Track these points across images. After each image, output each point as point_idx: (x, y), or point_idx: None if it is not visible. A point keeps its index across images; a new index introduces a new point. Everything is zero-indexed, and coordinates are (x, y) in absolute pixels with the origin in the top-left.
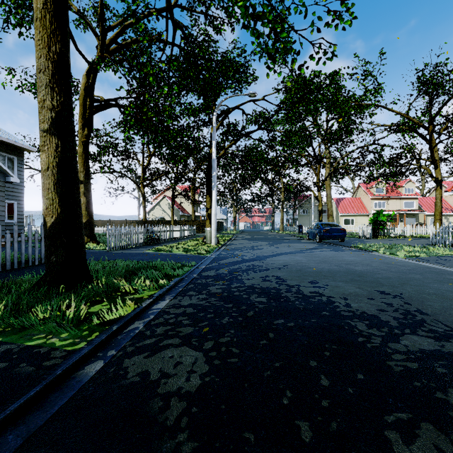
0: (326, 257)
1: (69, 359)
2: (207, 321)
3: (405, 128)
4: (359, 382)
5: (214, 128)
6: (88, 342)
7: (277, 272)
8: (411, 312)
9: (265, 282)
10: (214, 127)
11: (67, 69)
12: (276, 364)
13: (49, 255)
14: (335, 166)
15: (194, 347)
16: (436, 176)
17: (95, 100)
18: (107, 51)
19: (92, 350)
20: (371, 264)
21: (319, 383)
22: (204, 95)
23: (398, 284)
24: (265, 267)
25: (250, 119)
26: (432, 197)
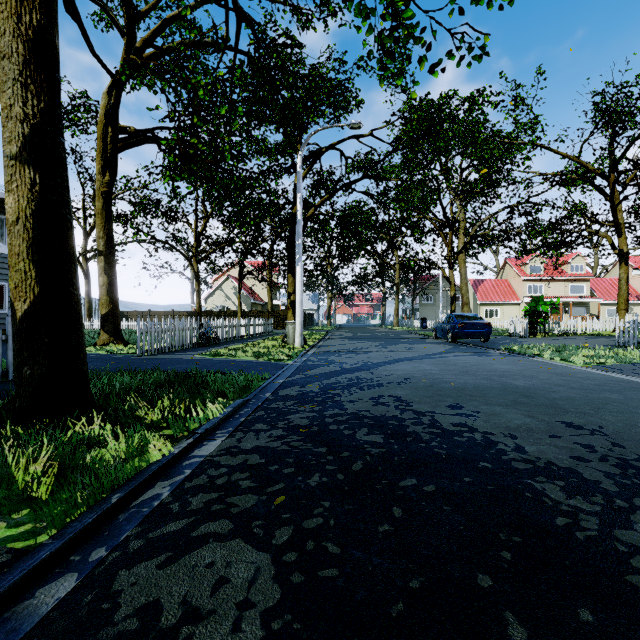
0: (467, 365)
1: (5, 574)
2: (282, 482)
3: (575, 177)
4: (589, 632)
5: (300, 174)
6: (57, 533)
7: (395, 390)
8: (631, 462)
9: (379, 406)
10: (300, 172)
11: (52, 55)
12: (413, 584)
13: (21, 365)
14: (473, 234)
15: (255, 540)
16: (620, 247)
17: (121, 130)
18: (140, 57)
19: (61, 550)
20: (537, 376)
21: (507, 637)
22: (284, 127)
23: (589, 409)
24: (376, 382)
25: (352, 165)
26: (609, 278)
